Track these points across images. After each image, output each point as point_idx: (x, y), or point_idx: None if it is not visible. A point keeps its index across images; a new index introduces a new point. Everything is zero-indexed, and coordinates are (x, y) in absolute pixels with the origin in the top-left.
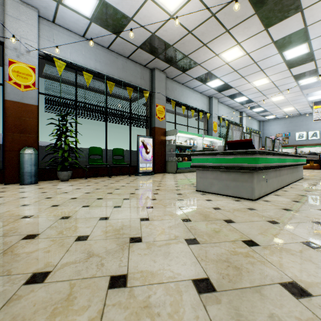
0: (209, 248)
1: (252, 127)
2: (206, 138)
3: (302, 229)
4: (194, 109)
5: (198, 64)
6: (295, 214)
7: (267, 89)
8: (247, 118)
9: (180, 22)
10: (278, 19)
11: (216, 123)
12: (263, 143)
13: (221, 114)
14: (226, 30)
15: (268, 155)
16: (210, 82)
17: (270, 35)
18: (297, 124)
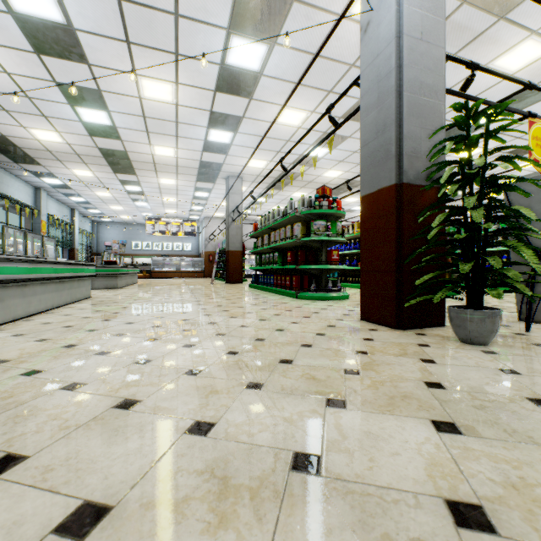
0: (116, 293)
1: (85, 228)
2: (38, 243)
3: (136, 290)
4: (18, 202)
5: (42, 166)
6: (134, 289)
7: (108, 199)
8: (80, 216)
9: (44, 144)
10: (123, 173)
11: (46, 223)
12: (98, 249)
13: (50, 210)
14: (85, 163)
15: (123, 268)
16: (48, 179)
17: (117, 176)
18: (134, 233)
